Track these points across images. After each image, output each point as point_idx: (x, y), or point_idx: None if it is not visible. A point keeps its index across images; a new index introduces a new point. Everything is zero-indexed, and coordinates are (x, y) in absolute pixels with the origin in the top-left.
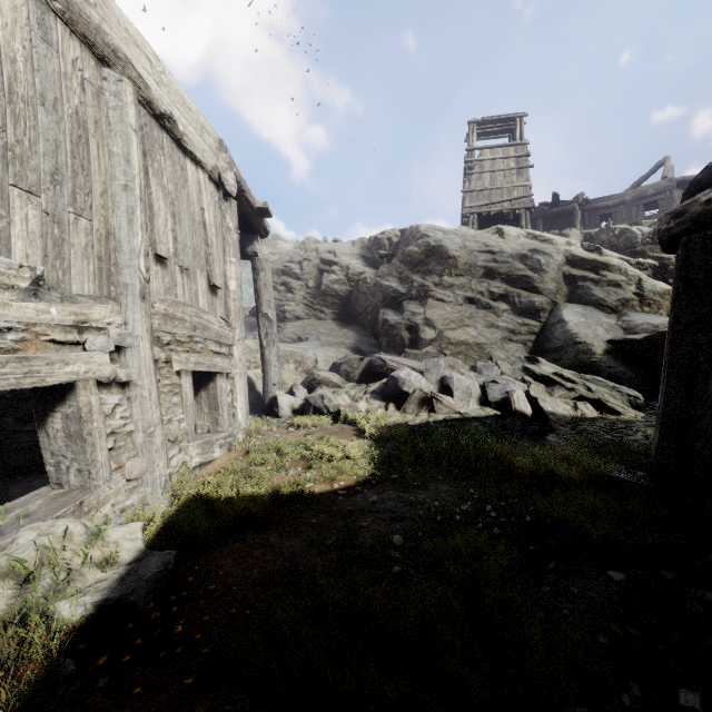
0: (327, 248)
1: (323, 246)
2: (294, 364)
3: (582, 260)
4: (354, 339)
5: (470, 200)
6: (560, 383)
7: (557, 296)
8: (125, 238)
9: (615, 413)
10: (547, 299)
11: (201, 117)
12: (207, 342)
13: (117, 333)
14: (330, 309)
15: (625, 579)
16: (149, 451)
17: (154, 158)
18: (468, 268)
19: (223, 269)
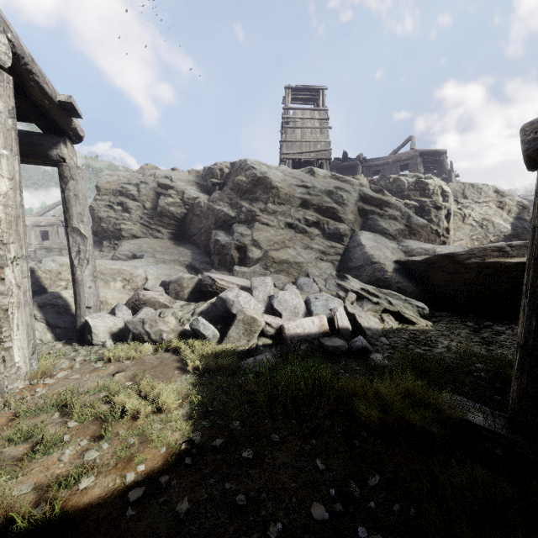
0: (164, 174)
1: (160, 172)
2: (121, 282)
3: (371, 198)
4: (188, 257)
5: (286, 148)
6: (367, 298)
7: (355, 225)
8: None
9: (411, 323)
10: (348, 227)
11: None
12: None
13: None
14: (167, 229)
15: None
16: None
17: None
18: (288, 198)
19: None
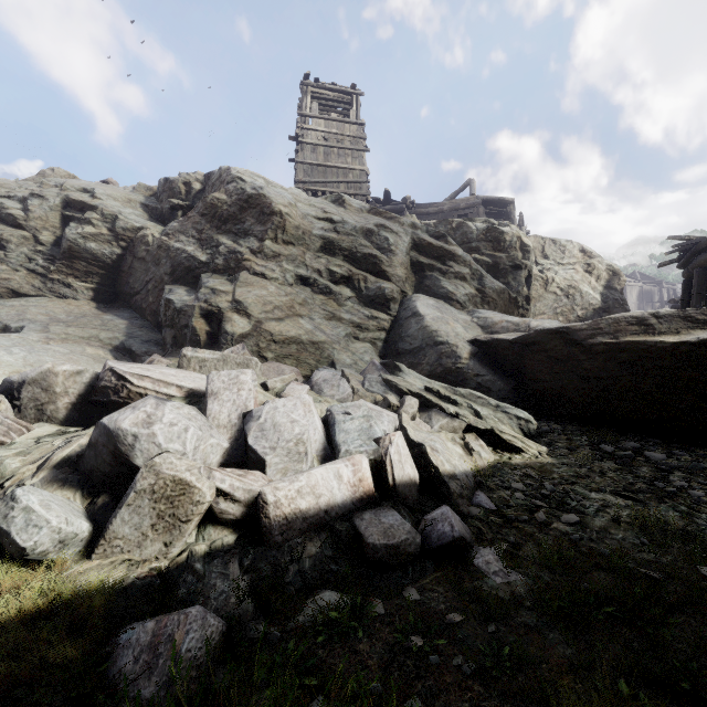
0: (82, 184)
1: (76, 181)
2: None
3: (430, 246)
4: (120, 332)
5: (303, 174)
6: (438, 405)
7: (407, 285)
8: None
9: (514, 449)
10: (397, 288)
11: None
12: None
13: None
14: (85, 283)
15: None
16: None
17: None
18: (302, 236)
19: None
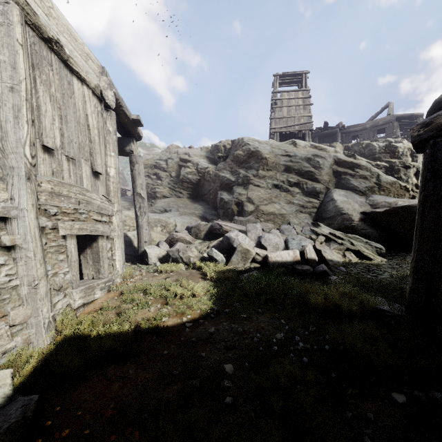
0: (184, 151)
1: (181, 150)
2: (160, 227)
3: (344, 162)
4: (201, 211)
5: (274, 124)
6: (334, 240)
7: (329, 184)
8: (11, 130)
9: (369, 259)
10: (323, 186)
11: (86, 48)
12: (90, 213)
13: (1, 206)
14: (186, 191)
15: (406, 400)
16: (33, 300)
17: (42, 71)
18: (275, 166)
19: (104, 160)
